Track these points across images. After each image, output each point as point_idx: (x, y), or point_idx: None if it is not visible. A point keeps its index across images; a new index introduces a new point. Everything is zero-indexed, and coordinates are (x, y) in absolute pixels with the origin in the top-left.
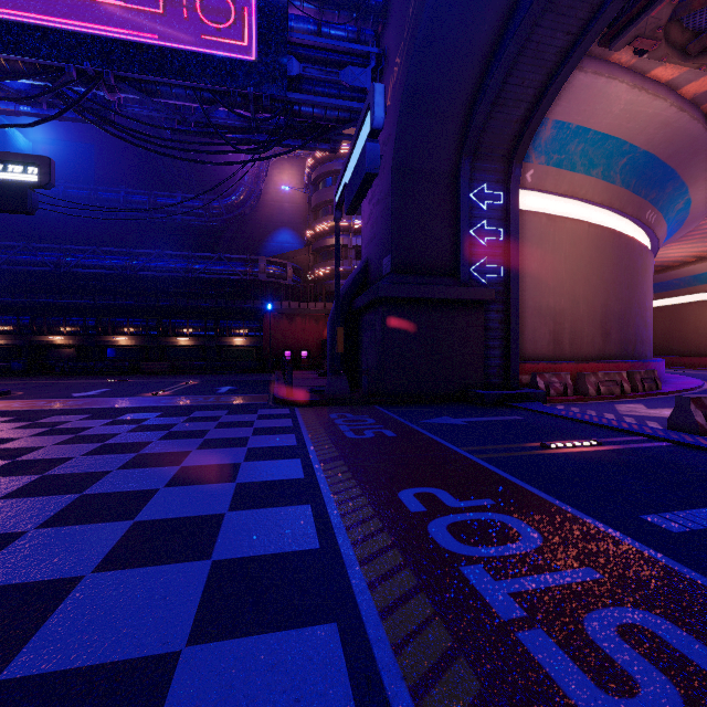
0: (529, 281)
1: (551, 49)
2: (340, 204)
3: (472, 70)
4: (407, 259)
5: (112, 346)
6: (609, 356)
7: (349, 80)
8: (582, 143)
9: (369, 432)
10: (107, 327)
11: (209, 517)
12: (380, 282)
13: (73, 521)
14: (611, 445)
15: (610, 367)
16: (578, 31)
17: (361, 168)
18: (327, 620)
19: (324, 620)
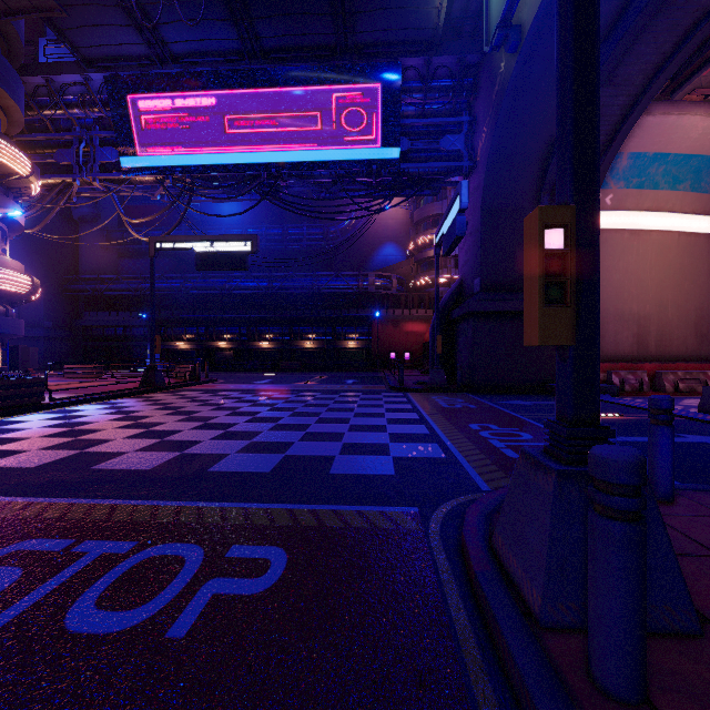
0: (610, 290)
1: (615, 107)
2: (439, 244)
3: (546, 131)
4: (493, 280)
5: (257, 349)
6: (705, 357)
7: (446, 145)
8: (663, 165)
9: (458, 405)
10: (254, 334)
11: (380, 425)
12: (471, 298)
13: (326, 423)
14: (630, 417)
15: (702, 367)
16: (637, 92)
17: (453, 231)
18: (434, 443)
19: (432, 443)
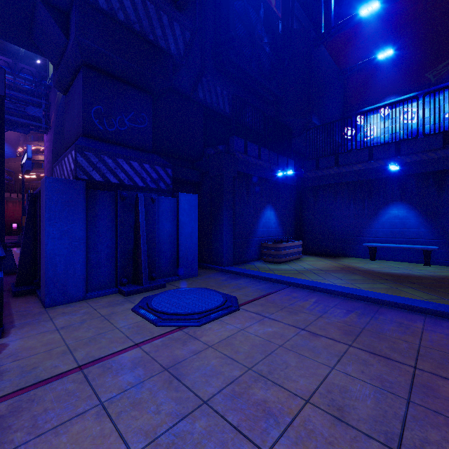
0: None
1: None
2: None
3: None
4: None
5: None
6: None
7: (31, 112)
8: None
9: None
10: None
11: None
12: None
13: None
14: None
15: None
16: None
17: (25, 166)
18: None
19: None
